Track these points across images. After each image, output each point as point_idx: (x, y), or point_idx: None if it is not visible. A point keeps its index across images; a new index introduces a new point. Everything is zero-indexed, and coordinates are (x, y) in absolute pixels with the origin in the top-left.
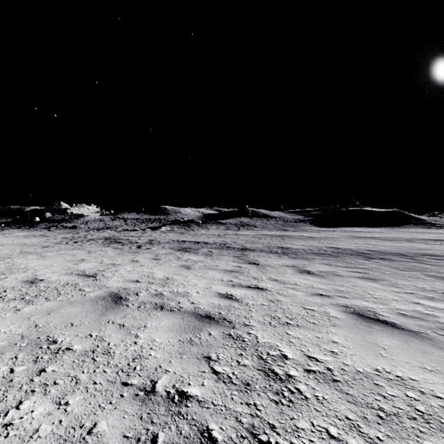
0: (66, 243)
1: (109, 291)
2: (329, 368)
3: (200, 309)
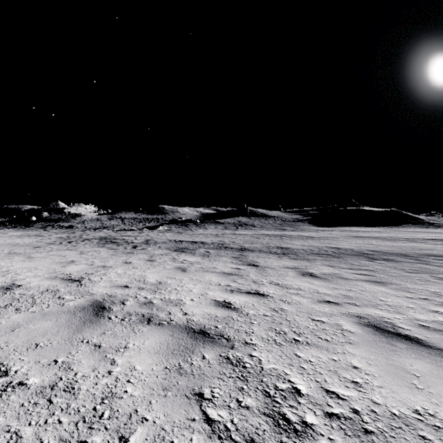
0: (60, 243)
1: (92, 299)
2: (356, 410)
3: (194, 321)
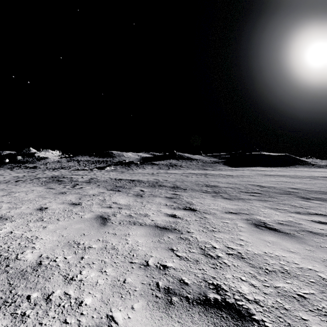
0: (7, 182)
1: None
2: None
3: None
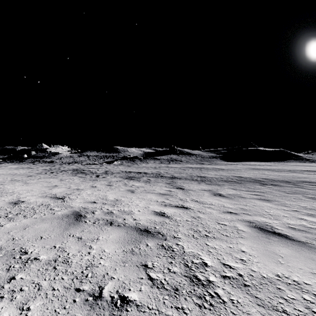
0: (45, 173)
1: (73, 210)
2: (240, 274)
3: (140, 224)
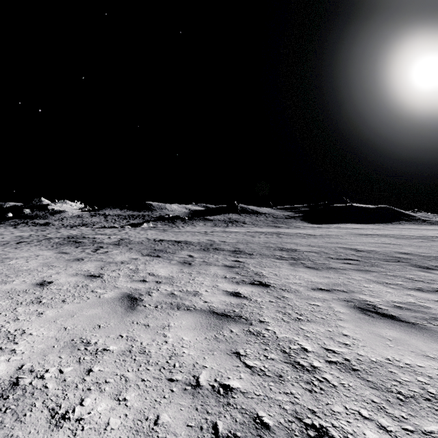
0: (5, 244)
1: None
2: None
3: None
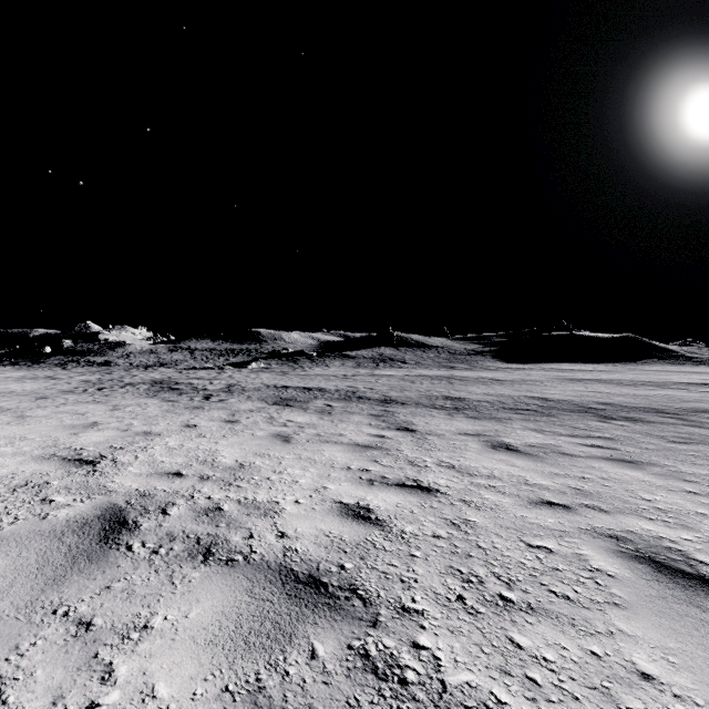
0: (84, 390)
1: (107, 504)
2: None
3: (298, 553)
